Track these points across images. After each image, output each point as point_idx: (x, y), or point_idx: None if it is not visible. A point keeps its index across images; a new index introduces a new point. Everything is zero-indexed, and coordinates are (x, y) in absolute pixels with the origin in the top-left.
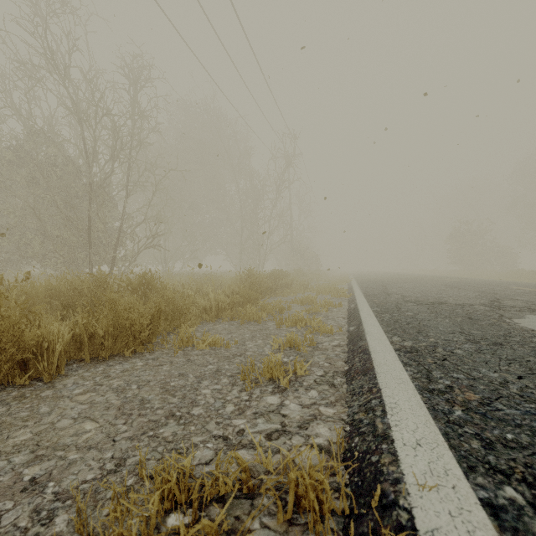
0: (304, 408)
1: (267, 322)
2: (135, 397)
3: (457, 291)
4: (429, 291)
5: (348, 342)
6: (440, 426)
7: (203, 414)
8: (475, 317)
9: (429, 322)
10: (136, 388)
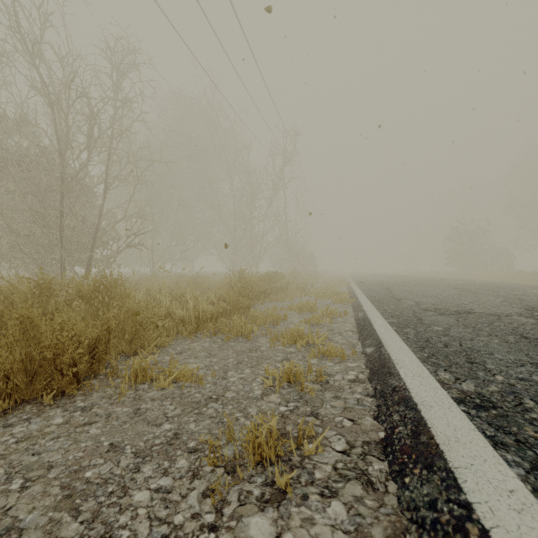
0: None
1: (259, 338)
2: None
3: (474, 295)
4: (442, 295)
5: (370, 374)
6: None
7: None
8: (530, 336)
9: (473, 344)
10: (18, 488)
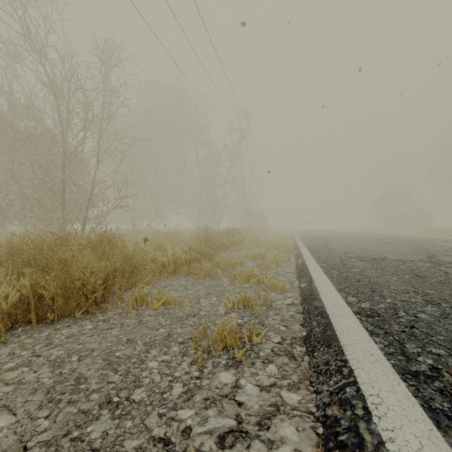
0: (263, 391)
1: (221, 278)
2: (71, 373)
3: (392, 247)
4: (366, 246)
5: (302, 300)
6: (451, 444)
7: (144, 401)
8: (421, 274)
9: (378, 280)
10: (77, 360)
